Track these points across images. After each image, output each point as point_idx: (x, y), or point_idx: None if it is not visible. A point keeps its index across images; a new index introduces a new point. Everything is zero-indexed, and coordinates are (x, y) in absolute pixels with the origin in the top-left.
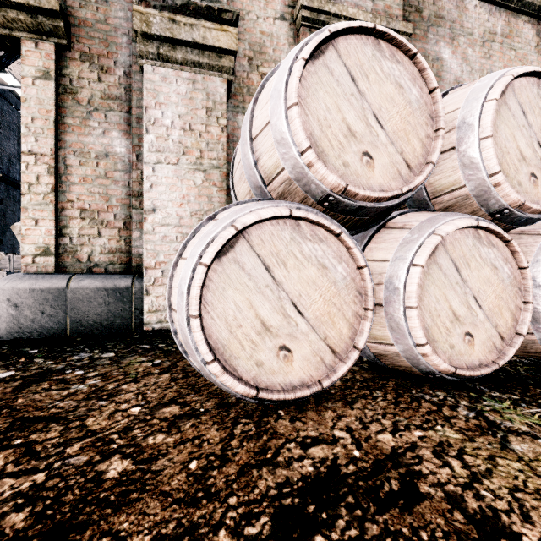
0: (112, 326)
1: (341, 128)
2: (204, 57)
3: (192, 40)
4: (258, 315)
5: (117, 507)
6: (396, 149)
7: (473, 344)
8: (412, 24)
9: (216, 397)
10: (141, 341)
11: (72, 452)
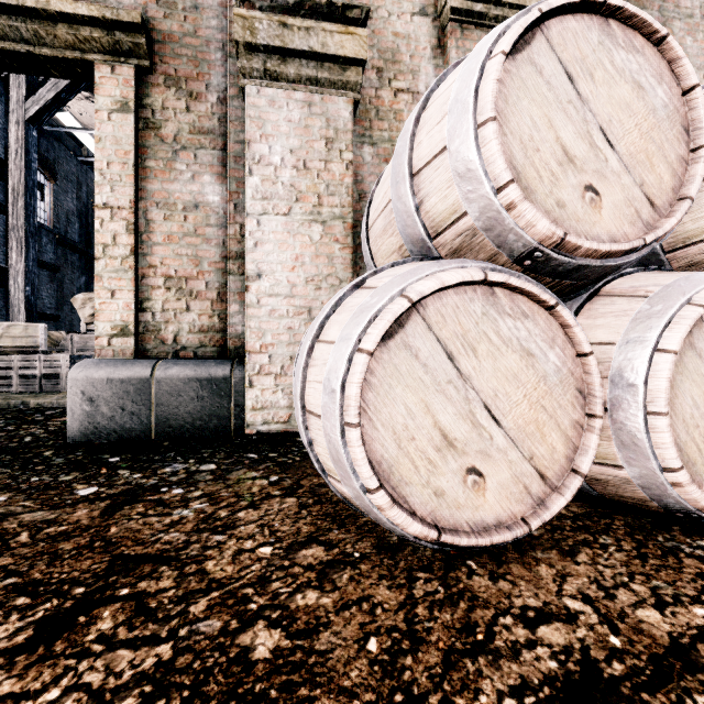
0: (207, 428)
1: (554, 152)
2: (323, 70)
3: (308, 48)
4: (437, 424)
5: None
6: (633, 179)
7: None
8: None
9: (370, 536)
10: (244, 448)
11: (198, 613)
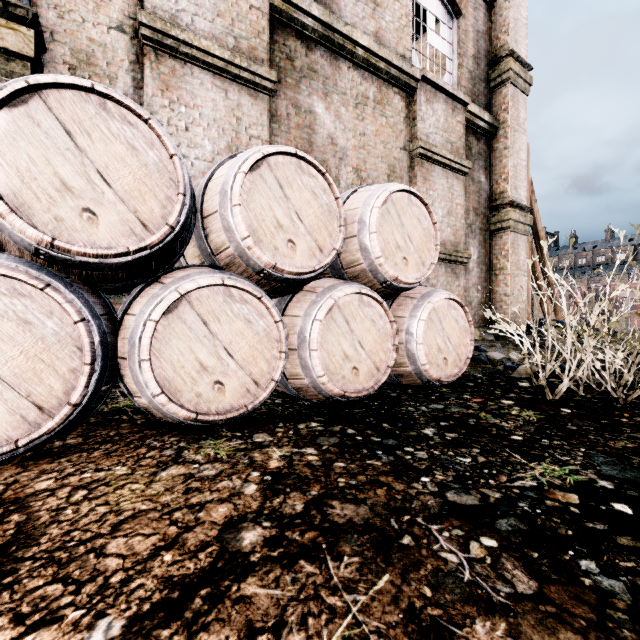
0: None
1: (53, 182)
2: None
3: None
4: None
5: None
6: (128, 208)
7: (225, 391)
8: (276, 72)
9: None
10: None
11: None
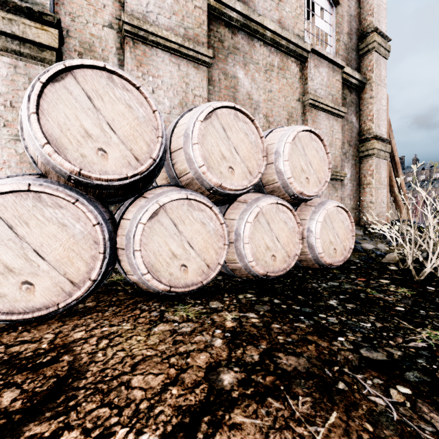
0: None
1: (80, 131)
2: (25, 48)
3: (11, 32)
4: (1, 261)
5: None
6: (126, 147)
7: (188, 271)
8: (212, 50)
9: None
10: None
11: None
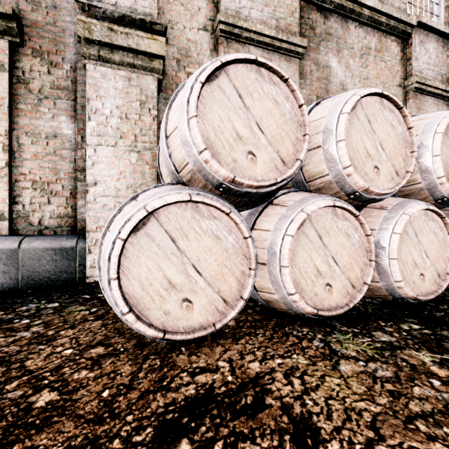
0: (59, 280)
1: (231, 134)
2: (138, 59)
3: (127, 45)
4: (165, 276)
5: (40, 428)
6: (273, 149)
7: (332, 292)
8: (306, 39)
9: (136, 339)
10: (84, 291)
11: (10, 388)
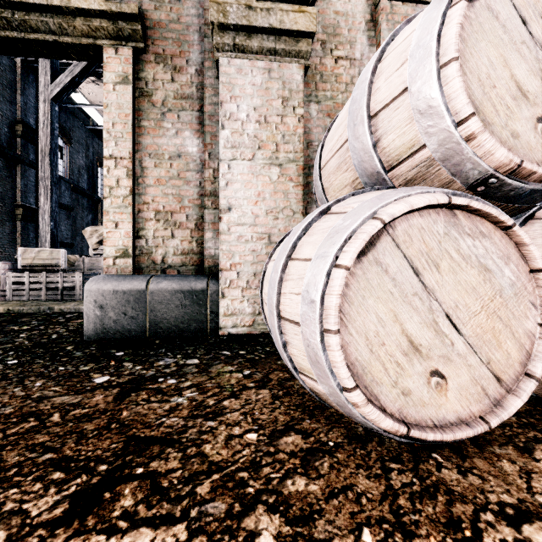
0: (189, 329)
1: (509, 88)
2: (280, 42)
3: (268, 25)
4: (404, 331)
5: None
6: None
7: None
8: None
9: (339, 426)
10: (219, 346)
11: (204, 494)
